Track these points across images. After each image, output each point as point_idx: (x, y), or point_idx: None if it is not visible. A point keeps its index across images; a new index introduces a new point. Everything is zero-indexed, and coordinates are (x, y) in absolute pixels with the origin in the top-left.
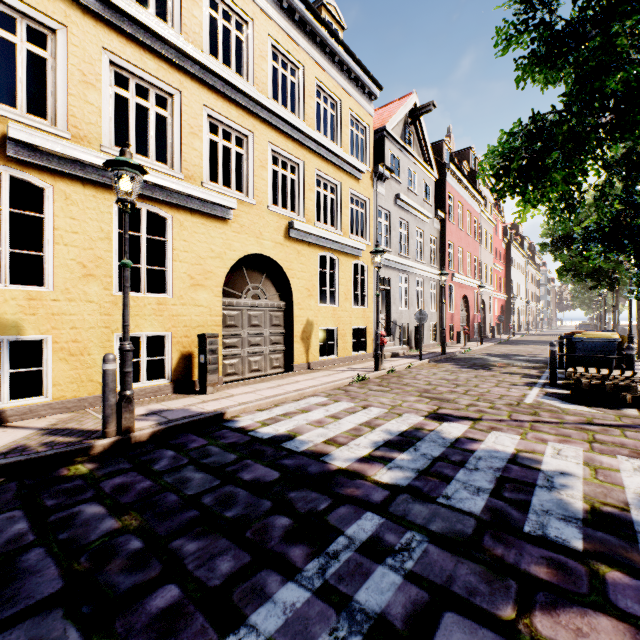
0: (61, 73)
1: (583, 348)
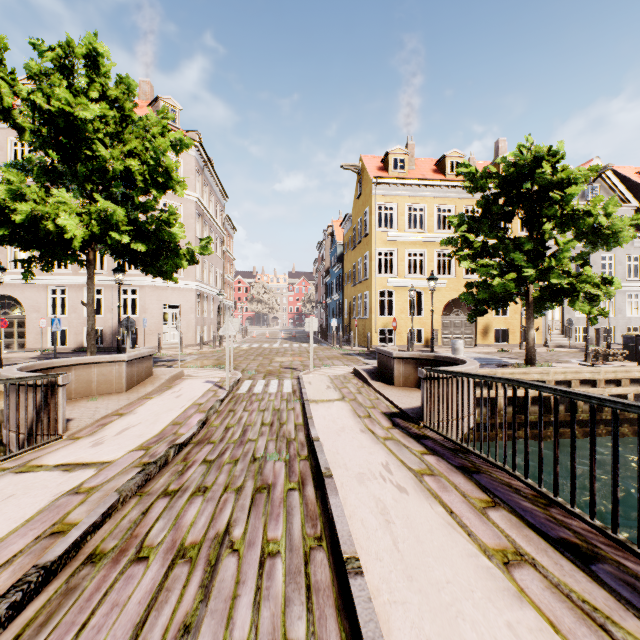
0: (396, 261)
1: (624, 341)
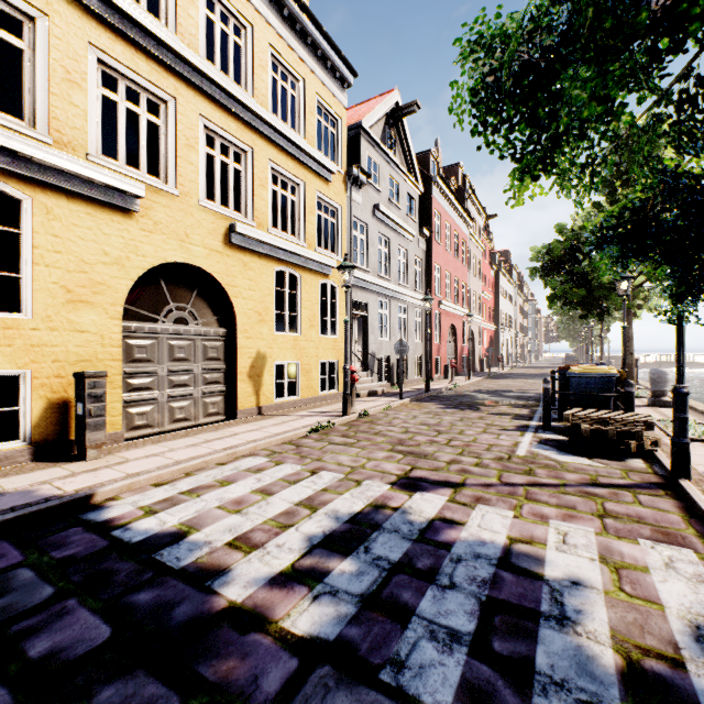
0: None
1: (579, 385)
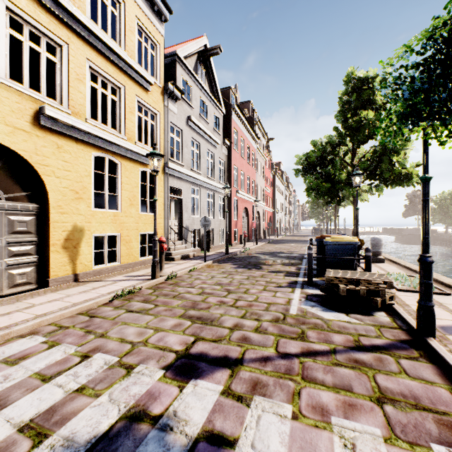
0: None
1: (333, 250)
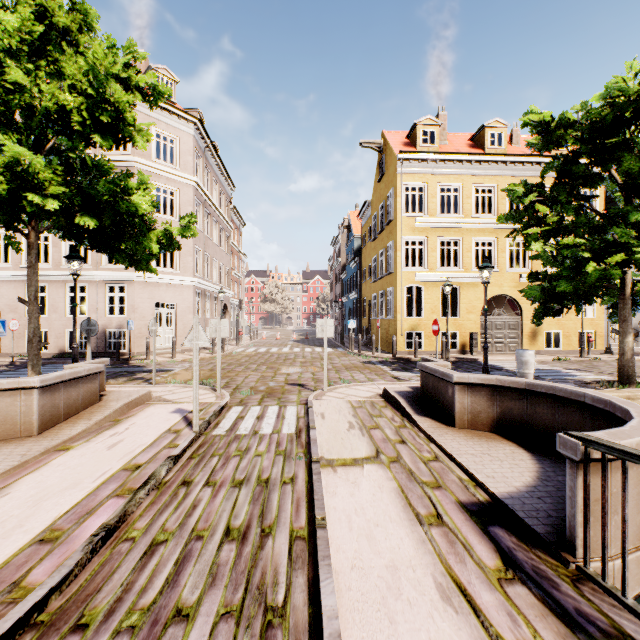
0: (426, 251)
1: None
